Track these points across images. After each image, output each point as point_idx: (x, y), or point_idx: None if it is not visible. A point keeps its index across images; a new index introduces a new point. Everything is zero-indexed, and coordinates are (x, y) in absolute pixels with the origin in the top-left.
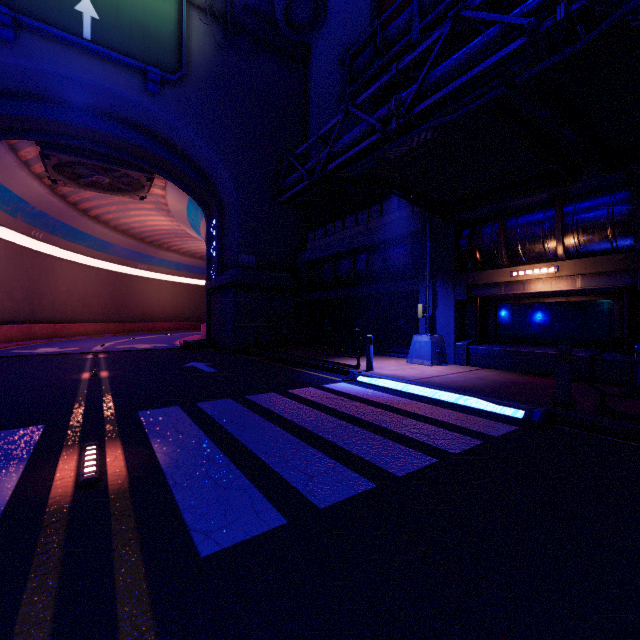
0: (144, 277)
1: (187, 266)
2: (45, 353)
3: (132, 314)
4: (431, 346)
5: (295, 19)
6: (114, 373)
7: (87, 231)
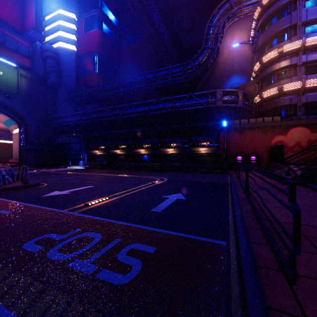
0: None
1: None
2: None
3: None
4: (83, 163)
5: (53, 84)
6: None
7: None
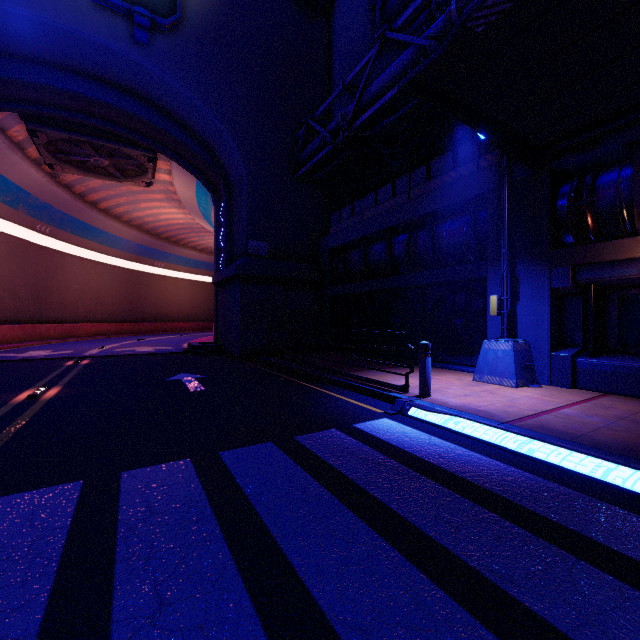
0: (161, 275)
1: (206, 264)
2: (24, 358)
3: (149, 314)
4: (514, 357)
5: None
6: (65, 391)
7: (98, 226)
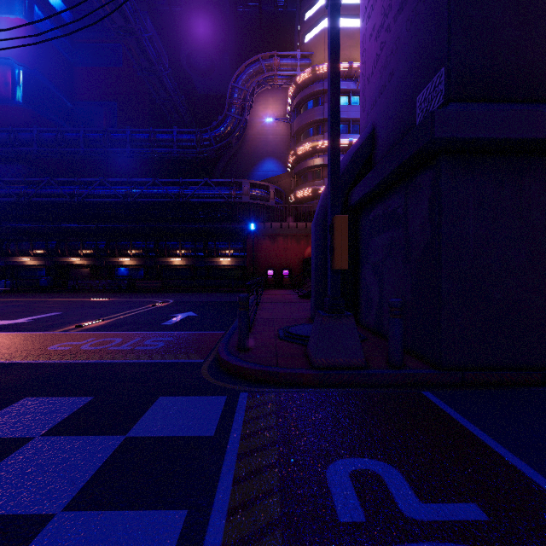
0: None
1: None
2: None
3: None
4: None
5: None
6: None
7: None
